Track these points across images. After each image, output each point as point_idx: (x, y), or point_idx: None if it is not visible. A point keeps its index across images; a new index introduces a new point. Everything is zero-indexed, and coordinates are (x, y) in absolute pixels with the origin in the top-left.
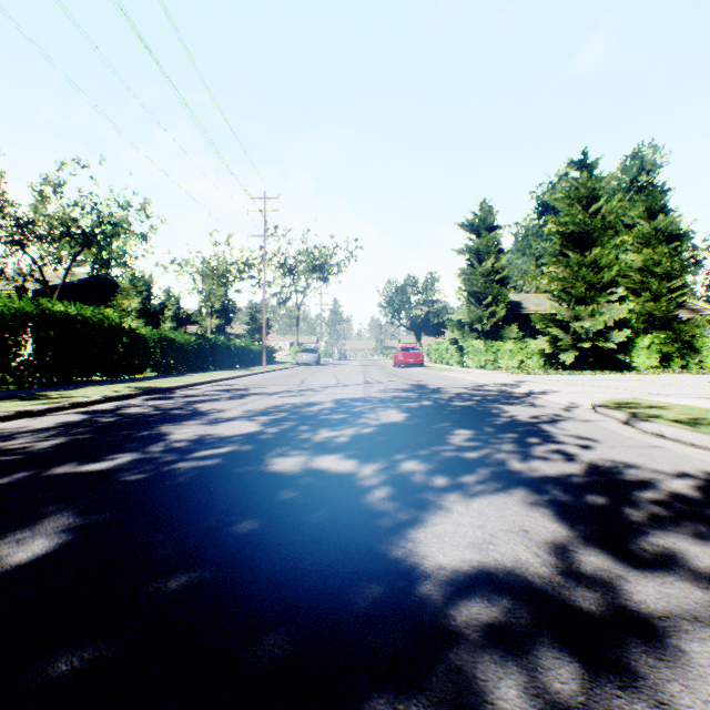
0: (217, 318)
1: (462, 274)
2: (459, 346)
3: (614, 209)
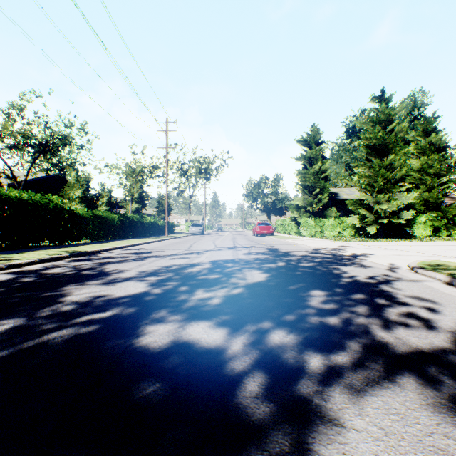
0: (136, 204)
1: (299, 174)
2: (297, 222)
3: (403, 128)
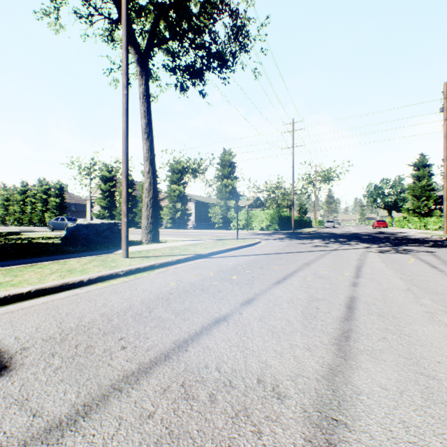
0: (286, 208)
1: (408, 187)
2: (407, 219)
3: None
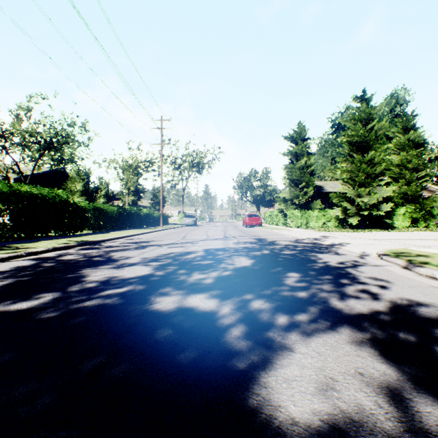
0: (132, 196)
1: (286, 168)
2: (284, 214)
3: (382, 126)
